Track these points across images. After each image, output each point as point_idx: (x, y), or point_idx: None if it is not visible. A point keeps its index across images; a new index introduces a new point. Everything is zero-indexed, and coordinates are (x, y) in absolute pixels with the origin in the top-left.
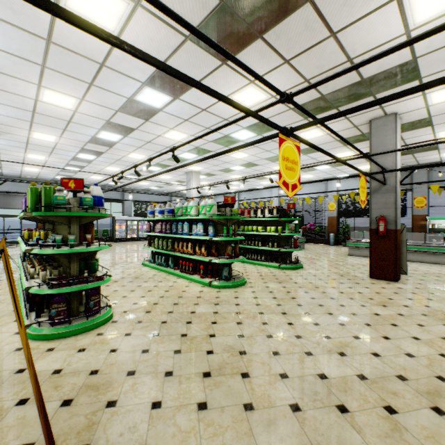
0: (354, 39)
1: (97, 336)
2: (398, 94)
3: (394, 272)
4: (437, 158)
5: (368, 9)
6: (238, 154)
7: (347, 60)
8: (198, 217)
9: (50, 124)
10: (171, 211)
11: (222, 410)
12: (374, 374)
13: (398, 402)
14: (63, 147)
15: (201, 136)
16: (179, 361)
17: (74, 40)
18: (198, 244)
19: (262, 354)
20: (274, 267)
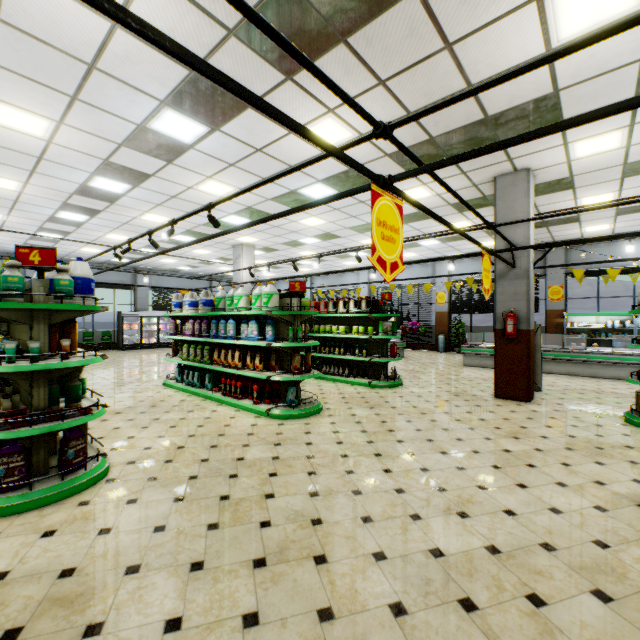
0: (477, 55)
1: (79, 508)
2: (548, 129)
3: (526, 389)
4: (577, 234)
5: (498, 11)
6: (311, 220)
7: (466, 86)
8: (250, 312)
9: (7, 160)
10: (208, 302)
11: (283, 624)
12: (509, 544)
13: (545, 586)
14: (32, 199)
15: (254, 187)
16: (216, 543)
17: (40, 20)
18: (250, 353)
19: (346, 523)
20: (363, 385)
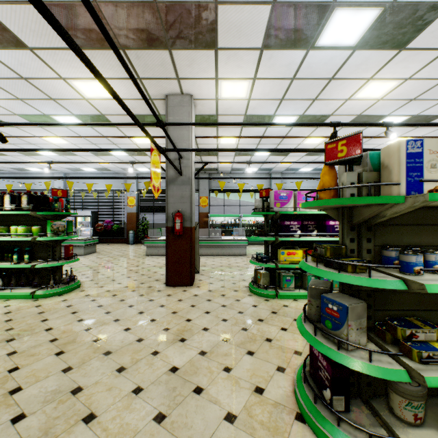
0: None
1: None
2: None
3: (190, 275)
4: (216, 165)
5: None
6: None
7: None
8: None
9: None
10: None
11: None
12: None
13: None
14: None
15: None
16: None
17: None
18: None
19: None
20: (24, 297)
